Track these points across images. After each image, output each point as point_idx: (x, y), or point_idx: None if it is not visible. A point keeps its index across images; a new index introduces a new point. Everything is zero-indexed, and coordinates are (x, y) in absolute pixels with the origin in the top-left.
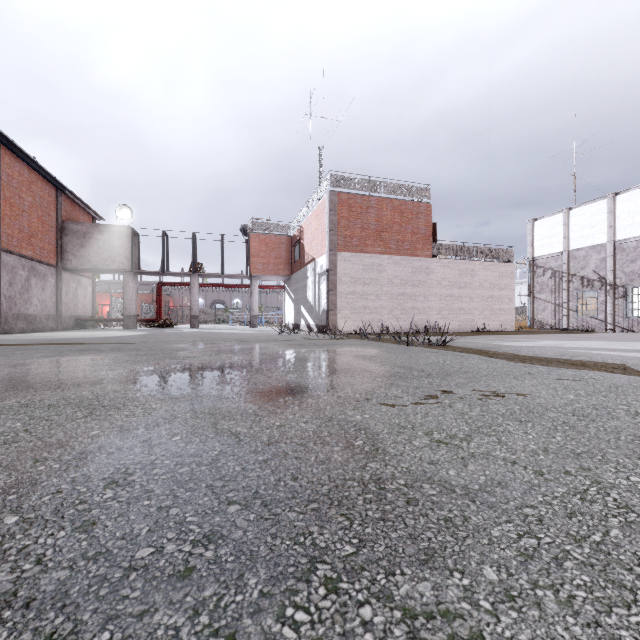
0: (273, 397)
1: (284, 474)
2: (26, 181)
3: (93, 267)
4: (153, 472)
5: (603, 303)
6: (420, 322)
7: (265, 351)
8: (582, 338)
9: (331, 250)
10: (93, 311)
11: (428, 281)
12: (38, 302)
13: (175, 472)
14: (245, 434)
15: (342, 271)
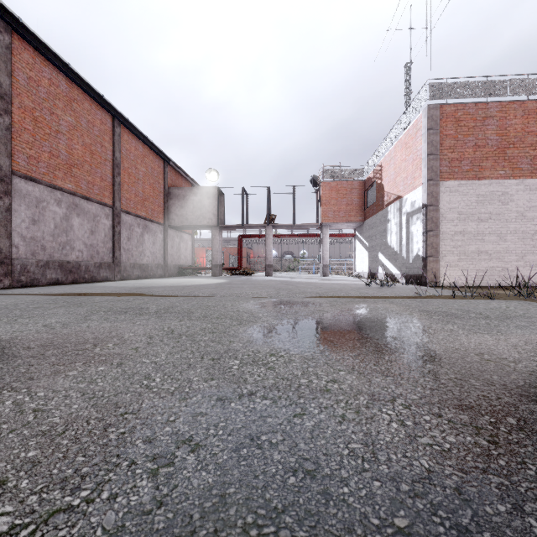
0: None
1: None
2: (141, 155)
3: (189, 224)
4: None
5: None
6: None
7: (417, 339)
8: None
9: (430, 179)
10: (192, 261)
11: None
12: (150, 254)
13: None
14: None
15: (446, 205)
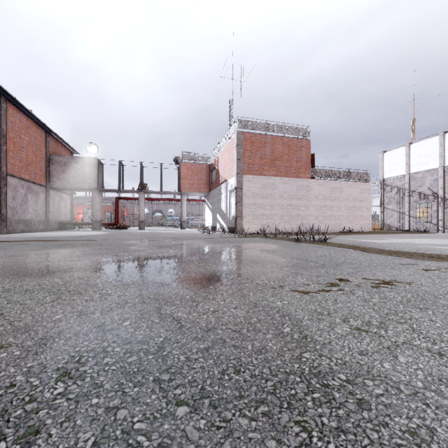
0: (204, 284)
1: (226, 365)
2: (24, 126)
3: (71, 186)
4: (104, 361)
5: (435, 211)
6: (302, 225)
7: (193, 246)
8: (424, 237)
9: (239, 173)
10: (71, 217)
11: (308, 196)
12: (33, 211)
13: (124, 361)
14: (185, 319)
15: (246, 188)
